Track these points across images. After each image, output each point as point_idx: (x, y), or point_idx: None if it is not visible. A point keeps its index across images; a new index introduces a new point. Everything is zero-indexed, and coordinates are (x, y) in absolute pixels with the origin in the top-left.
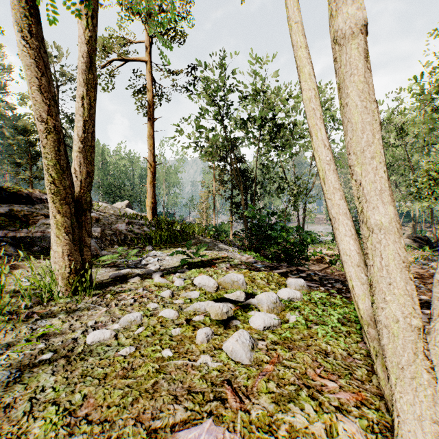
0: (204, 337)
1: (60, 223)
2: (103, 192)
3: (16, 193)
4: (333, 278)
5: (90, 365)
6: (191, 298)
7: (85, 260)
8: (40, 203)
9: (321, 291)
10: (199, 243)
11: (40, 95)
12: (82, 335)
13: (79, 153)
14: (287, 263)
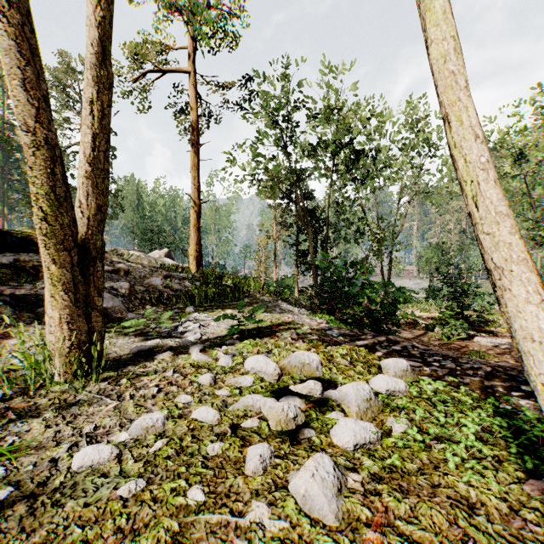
0: (259, 464)
1: (55, 277)
2: (138, 238)
3: (24, 238)
4: (440, 353)
5: (63, 519)
6: (240, 386)
7: (93, 329)
8: None
9: (426, 374)
10: (255, 302)
11: (24, 92)
12: (67, 454)
13: (86, 179)
14: (372, 329)
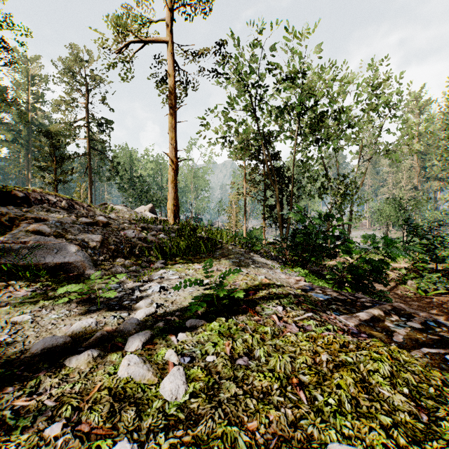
0: None
1: None
2: (130, 196)
3: (10, 192)
4: None
5: None
6: None
7: None
8: (38, 205)
9: None
10: (227, 255)
11: None
12: None
13: None
14: (354, 287)
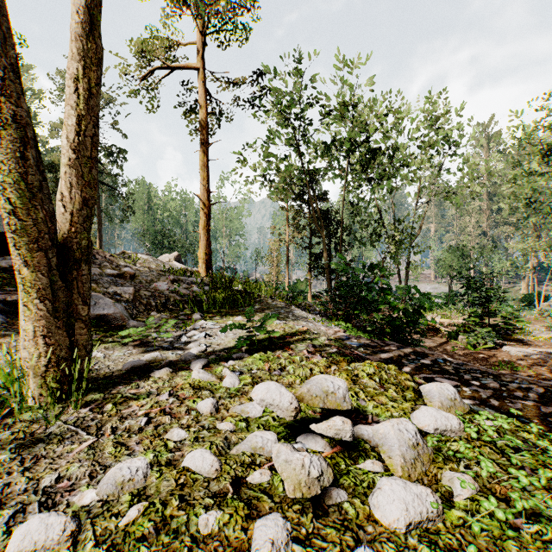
0: None
1: (28, 282)
2: (148, 242)
3: None
4: (477, 368)
5: None
6: (248, 416)
7: (77, 343)
8: None
9: (467, 396)
10: (267, 308)
11: None
12: (4, 529)
13: (70, 168)
14: (393, 338)
